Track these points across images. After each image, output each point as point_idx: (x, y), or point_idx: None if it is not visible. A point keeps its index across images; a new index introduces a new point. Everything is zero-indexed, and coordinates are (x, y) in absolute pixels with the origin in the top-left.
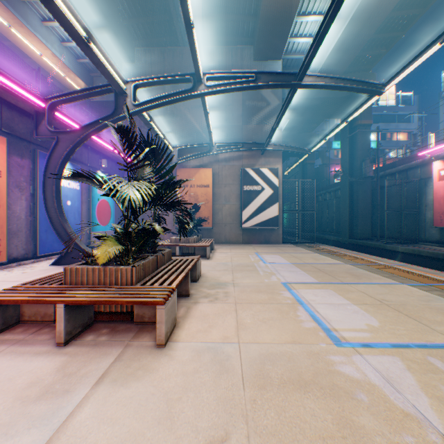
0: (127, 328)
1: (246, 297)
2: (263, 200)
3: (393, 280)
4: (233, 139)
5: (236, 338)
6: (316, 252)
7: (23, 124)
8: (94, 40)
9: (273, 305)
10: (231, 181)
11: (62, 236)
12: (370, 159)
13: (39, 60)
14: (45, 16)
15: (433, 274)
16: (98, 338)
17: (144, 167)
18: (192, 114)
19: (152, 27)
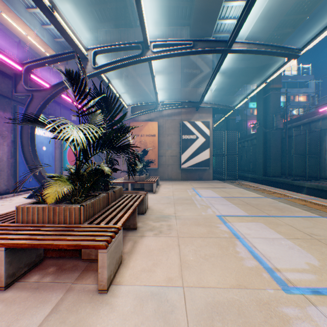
0: (73, 266)
1: (187, 231)
2: (198, 146)
3: (313, 213)
4: (174, 99)
5: (180, 281)
6: (240, 188)
7: (5, 84)
8: (58, 10)
9: (213, 239)
10: (172, 131)
11: (35, 175)
12: (280, 114)
13: (25, 39)
14: (28, 4)
15: None
16: (41, 280)
17: (96, 114)
18: (142, 80)
19: (111, 12)
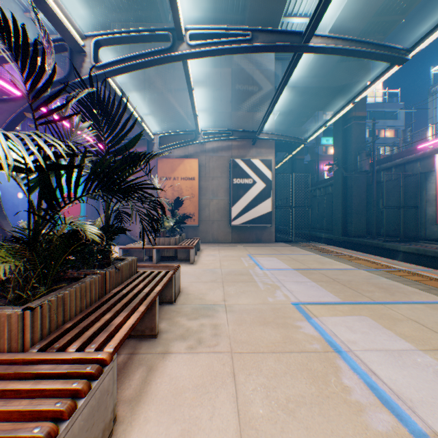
0: None
1: (247, 338)
2: (255, 194)
3: None
4: (221, 127)
5: None
6: (316, 253)
7: None
8: None
9: (295, 357)
10: (219, 173)
11: None
12: (366, 152)
13: None
14: None
15: None
16: None
17: (82, 129)
18: (176, 98)
19: None
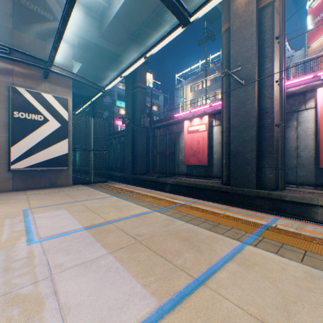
0: None
1: None
2: (48, 134)
3: (230, 238)
4: None
5: None
6: (114, 195)
7: None
8: None
9: None
10: None
11: None
12: (147, 113)
13: None
14: None
15: (229, 211)
16: None
17: None
18: None
19: None
